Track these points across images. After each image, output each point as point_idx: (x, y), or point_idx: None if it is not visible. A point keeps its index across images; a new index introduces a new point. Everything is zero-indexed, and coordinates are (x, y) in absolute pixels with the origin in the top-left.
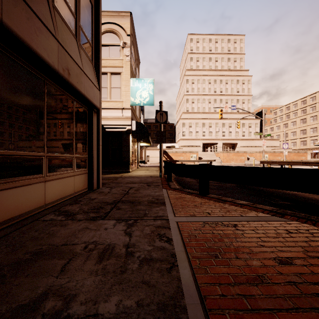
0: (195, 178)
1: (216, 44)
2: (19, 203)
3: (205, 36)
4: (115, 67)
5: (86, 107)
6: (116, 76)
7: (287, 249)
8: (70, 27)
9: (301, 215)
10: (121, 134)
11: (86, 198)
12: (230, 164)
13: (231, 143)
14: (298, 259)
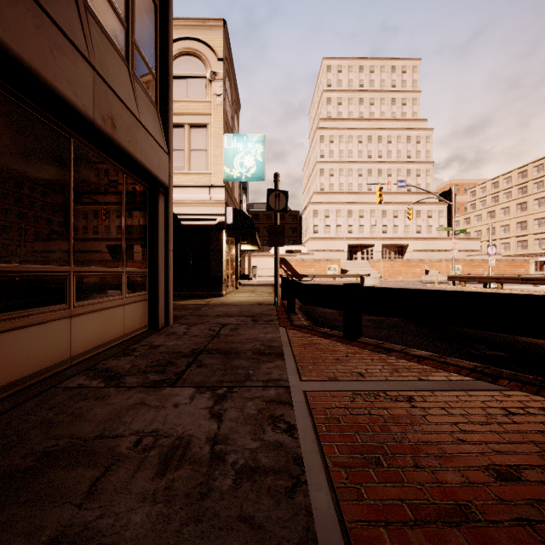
0: (336, 308)
1: (371, 75)
2: (23, 357)
3: (353, 62)
4: (197, 114)
5: (145, 184)
6: (199, 129)
7: (509, 449)
8: (116, 44)
9: (527, 378)
10: (208, 230)
11: (145, 345)
12: (395, 281)
13: (396, 244)
14: (531, 469)
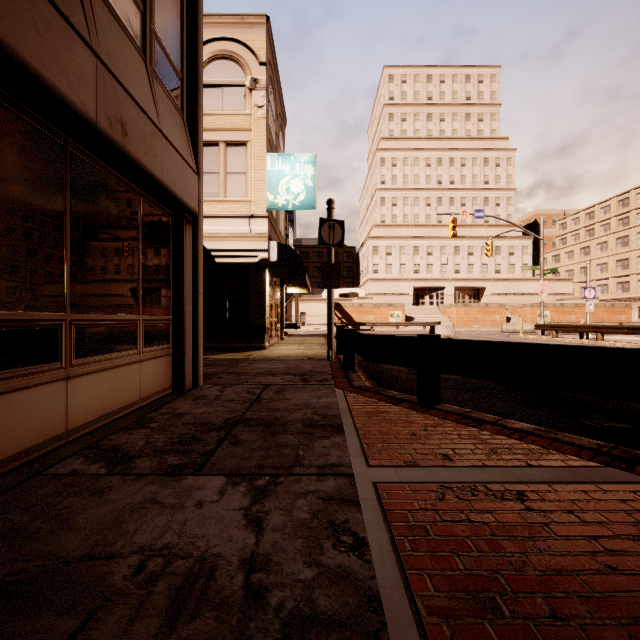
0: (408, 366)
1: (441, 86)
2: None
3: (419, 70)
4: (235, 130)
5: (169, 210)
6: (237, 148)
7: None
8: (128, 30)
9: None
10: (248, 269)
11: (165, 413)
12: (470, 330)
13: (471, 287)
14: None
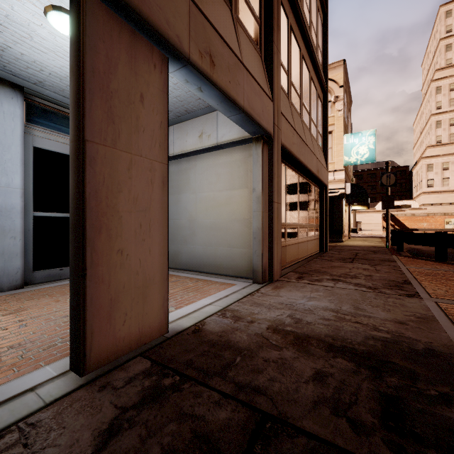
0: (431, 246)
1: None
2: (303, 250)
3: None
4: None
5: (318, 187)
6: None
7: None
8: (315, 138)
9: None
10: (332, 199)
11: (326, 255)
12: None
13: None
14: None
